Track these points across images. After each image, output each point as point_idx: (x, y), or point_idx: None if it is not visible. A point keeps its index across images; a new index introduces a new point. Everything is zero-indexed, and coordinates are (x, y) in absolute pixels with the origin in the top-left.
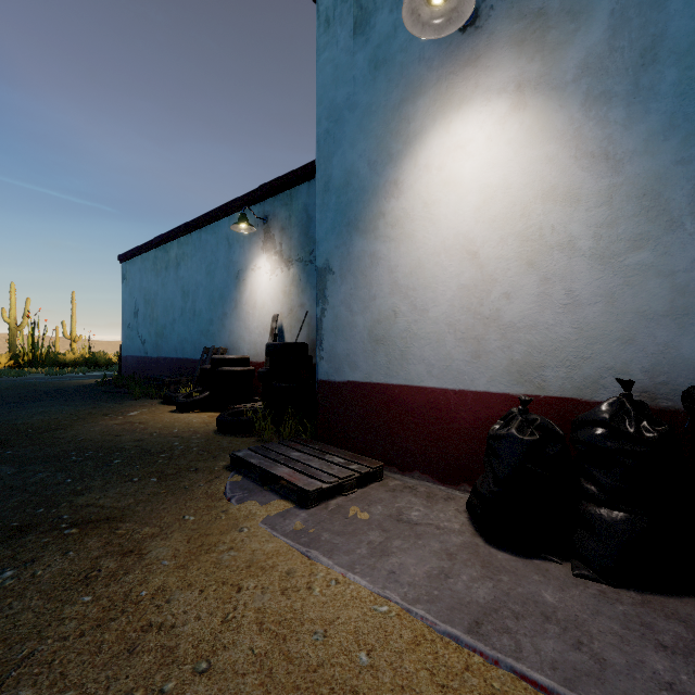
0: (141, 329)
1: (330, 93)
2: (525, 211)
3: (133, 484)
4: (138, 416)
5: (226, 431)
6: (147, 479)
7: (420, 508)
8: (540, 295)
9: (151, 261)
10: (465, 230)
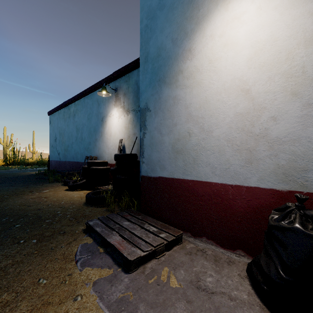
0: (58, 147)
1: (148, 2)
2: (289, 55)
3: (17, 246)
4: (47, 193)
5: (90, 203)
6: (29, 241)
7: (212, 273)
8: (303, 117)
9: (62, 114)
10: (240, 75)
